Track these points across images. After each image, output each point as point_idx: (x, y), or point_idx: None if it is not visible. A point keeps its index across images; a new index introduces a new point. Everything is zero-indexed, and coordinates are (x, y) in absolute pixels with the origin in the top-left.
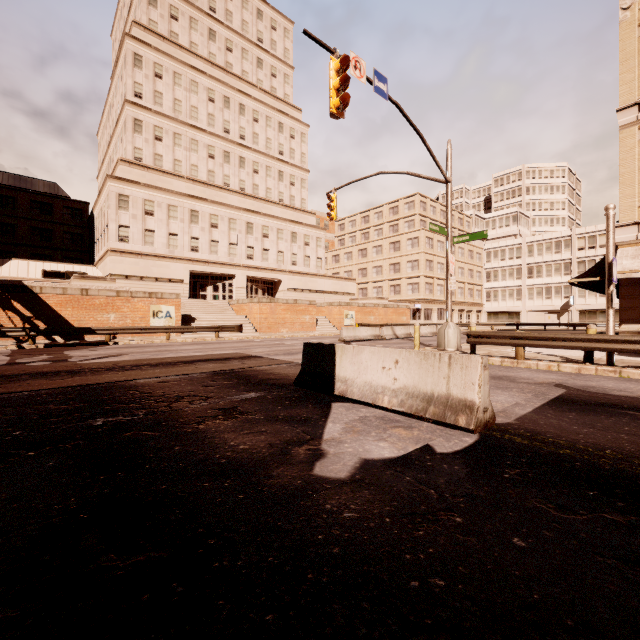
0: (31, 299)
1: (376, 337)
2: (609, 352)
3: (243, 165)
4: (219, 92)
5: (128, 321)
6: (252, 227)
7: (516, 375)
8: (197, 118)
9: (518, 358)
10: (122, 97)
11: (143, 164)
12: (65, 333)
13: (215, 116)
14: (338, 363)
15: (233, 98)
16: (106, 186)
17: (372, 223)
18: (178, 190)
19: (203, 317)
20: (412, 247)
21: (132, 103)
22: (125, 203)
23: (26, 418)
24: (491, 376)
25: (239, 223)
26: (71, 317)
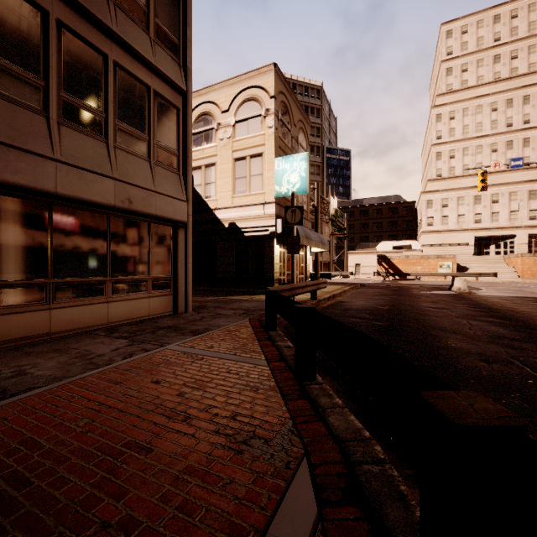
0: (387, 261)
1: None
2: None
3: (527, 144)
4: (501, 100)
5: (426, 270)
6: (535, 193)
7: None
8: (481, 129)
9: None
10: (430, 141)
11: (441, 178)
12: (398, 275)
13: (497, 120)
14: (454, 282)
15: (516, 96)
16: (420, 197)
17: None
18: (465, 185)
19: (475, 268)
20: None
21: (435, 144)
22: (430, 204)
23: (386, 287)
24: None
25: (520, 194)
26: (401, 268)
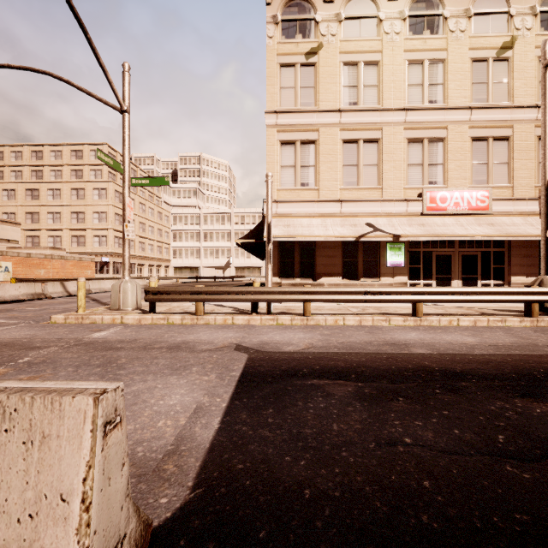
0: None
1: (35, 296)
2: (269, 302)
3: None
4: None
5: None
6: None
7: (196, 338)
8: None
9: (198, 314)
10: None
11: None
12: None
13: None
14: None
15: None
16: None
17: (47, 161)
18: None
19: None
20: (99, 198)
21: None
22: None
23: None
24: (168, 346)
25: None
26: None
